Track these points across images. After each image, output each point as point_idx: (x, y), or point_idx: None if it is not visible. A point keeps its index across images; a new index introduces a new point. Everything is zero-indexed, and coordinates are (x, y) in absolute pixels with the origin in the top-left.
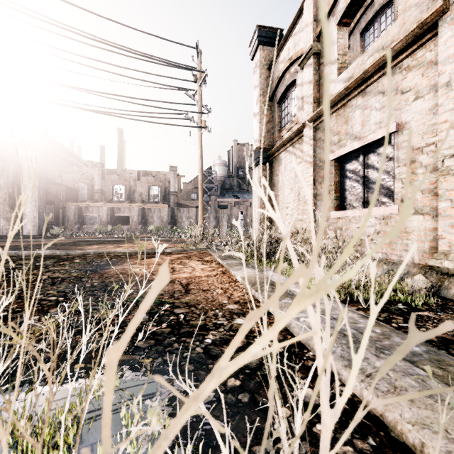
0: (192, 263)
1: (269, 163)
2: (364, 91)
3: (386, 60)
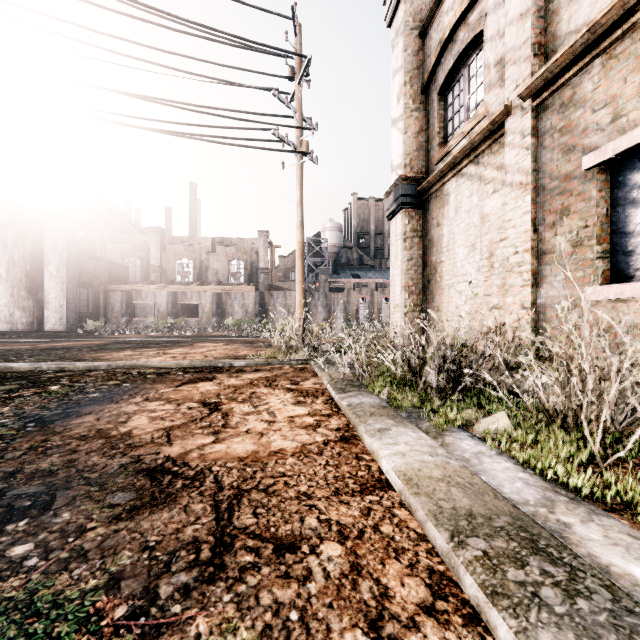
0: (274, 399)
1: (422, 205)
2: None
3: None
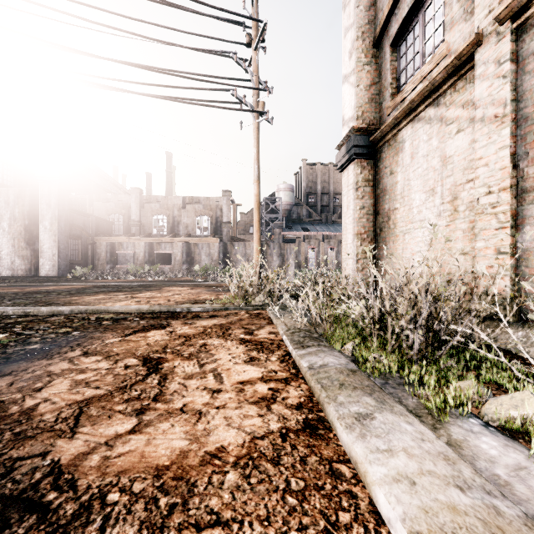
0: (224, 354)
1: (374, 156)
2: None
3: None
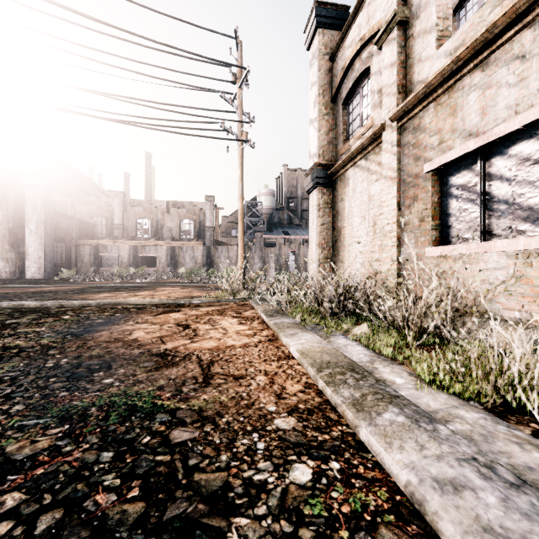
0: (225, 321)
1: (331, 185)
2: (485, 62)
3: (531, 1)
